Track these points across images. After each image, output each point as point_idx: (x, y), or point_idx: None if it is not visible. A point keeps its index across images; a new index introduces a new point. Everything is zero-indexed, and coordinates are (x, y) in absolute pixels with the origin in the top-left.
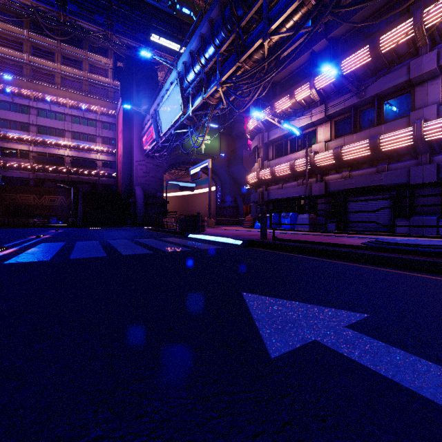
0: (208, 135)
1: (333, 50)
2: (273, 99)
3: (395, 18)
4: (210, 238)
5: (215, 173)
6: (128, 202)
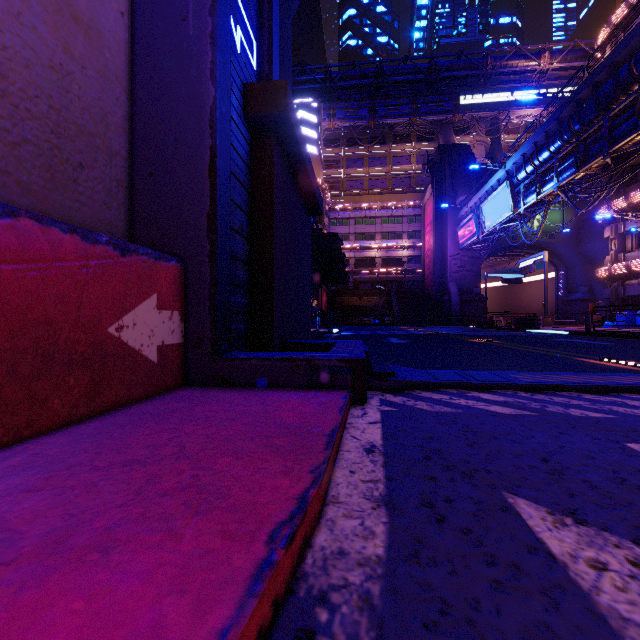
0: None
1: None
2: (633, 182)
3: None
4: (545, 331)
5: (554, 254)
6: (440, 300)
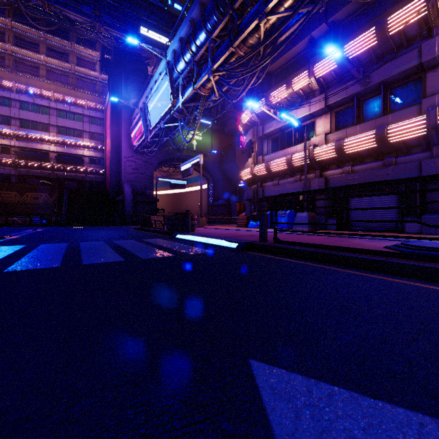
0: (199, 131)
1: (334, 36)
2: (268, 90)
3: None
4: (200, 239)
5: (207, 170)
6: (116, 199)
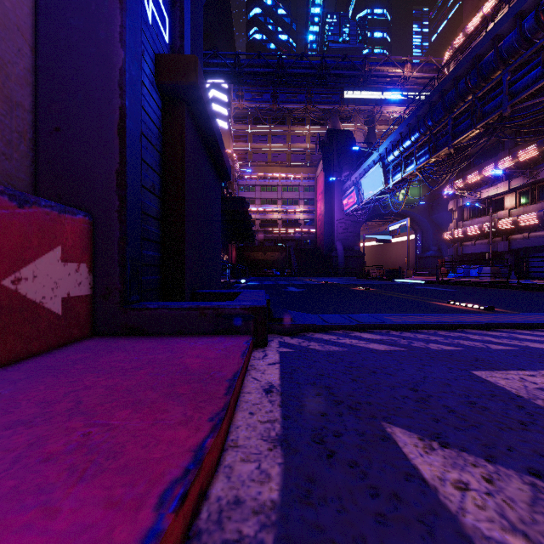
0: None
1: (517, 136)
2: (468, 168)
3: None
4: (408, 281)
5: (414, 221)
6: (329, 255)
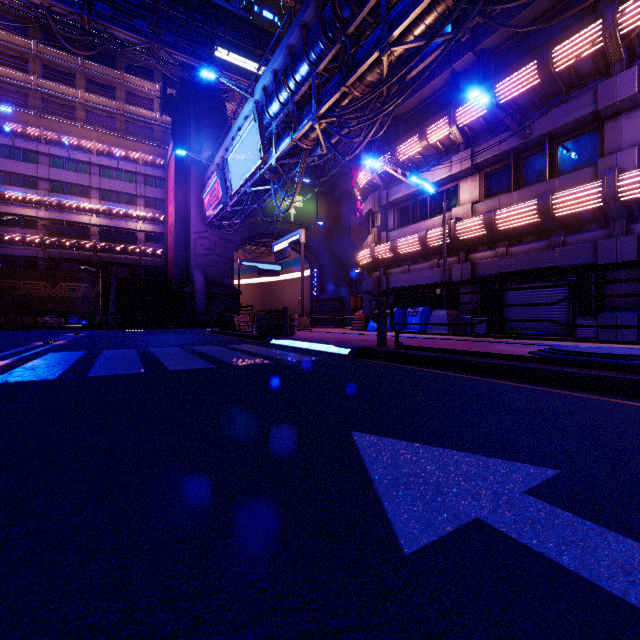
0: (299, 194)
1: (484, 69)
2: (395, 141)
3: (575, 22)
4: (302, 345)
5: (309, 250)
6: (182, 292)
